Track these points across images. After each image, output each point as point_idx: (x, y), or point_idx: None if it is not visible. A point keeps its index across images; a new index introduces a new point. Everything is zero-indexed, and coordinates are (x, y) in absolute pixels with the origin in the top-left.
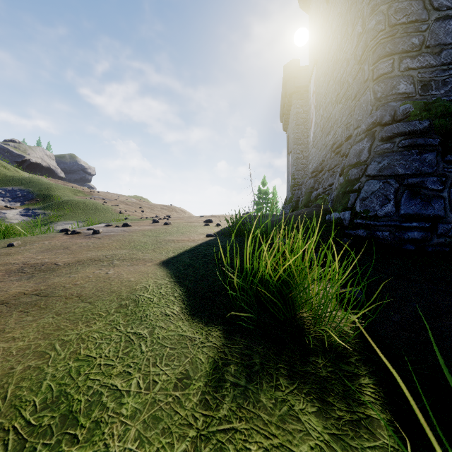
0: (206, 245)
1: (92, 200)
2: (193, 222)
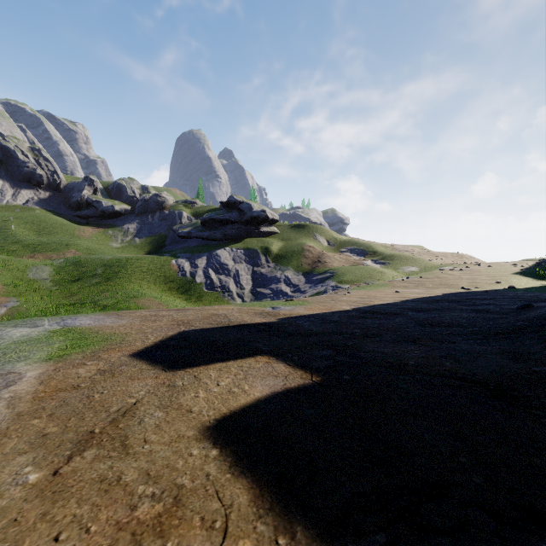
0: (522, 271)
1: (403, 253)
2: (504, 265)
